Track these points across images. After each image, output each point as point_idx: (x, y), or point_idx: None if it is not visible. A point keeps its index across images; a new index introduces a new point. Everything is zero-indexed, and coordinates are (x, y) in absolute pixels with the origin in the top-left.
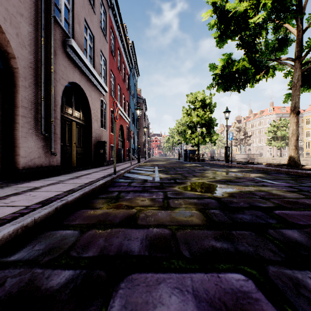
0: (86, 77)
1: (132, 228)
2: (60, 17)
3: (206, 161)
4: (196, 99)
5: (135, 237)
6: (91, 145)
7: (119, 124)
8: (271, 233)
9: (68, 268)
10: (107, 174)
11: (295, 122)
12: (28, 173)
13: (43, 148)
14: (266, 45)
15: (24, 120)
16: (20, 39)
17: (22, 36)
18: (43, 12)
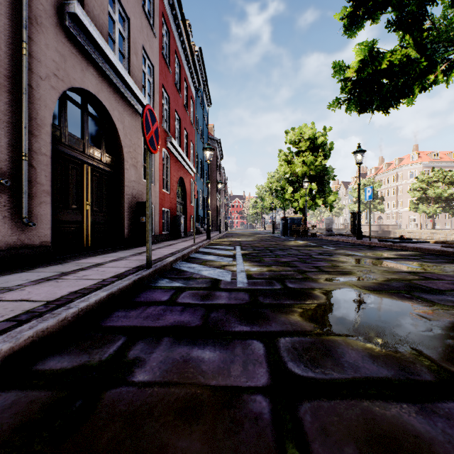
0: (112, 85)
1: None
2: None
3: (319, 236)
4: (301, 137)
5: None
6: (123, 209)
7: (177, 176)
8: None
9: None
10: (135, 265)
11: None
12: None
13: (3, 211)
14: (443, 20)
15: None
16: None
17: None
18: None
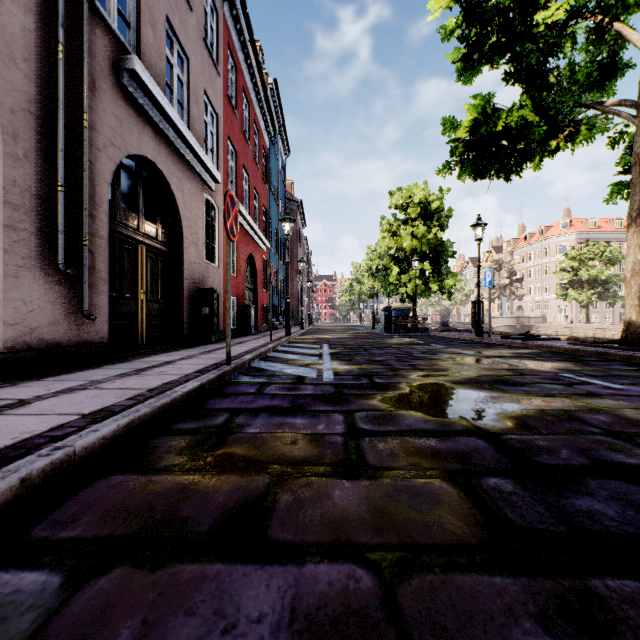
0: (170, 146)
1: (250, 559)
2: (108, 6)
3: (432, 332)
4: (410, 200)
5: (254, 613)
6: (183, 297)
7: (246, 253)
8: None
9: None
10: (211, 363)
11: None
12: (22, 361)
13: (64, 303)
14: (570, 74)
15: (11, 235)
16: (0, 43)
17: (6, 35)
18: None
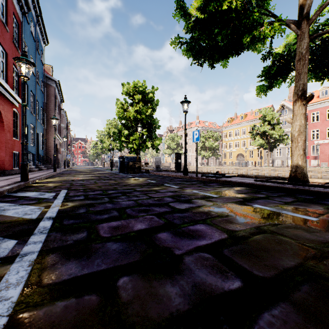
0: None
1: None
2: None
3: (152, 172)
4: (135, 90)
5: None
6: None
7: None
8: None
9: None
10: None
11: (304, 113)
12: None
13: None
14: None
15: None
16: None
17: None
18: None
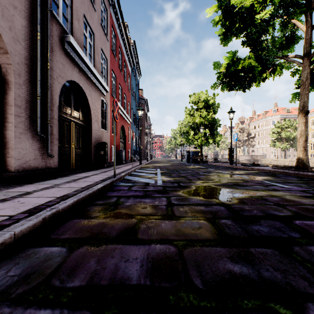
0: (85, 75)
1: (131, 244)
2: (58, 12)
3: (209, 163)
4: (199, 99)
5: (134, 257)
6: (91, 146)
7: (120, 125)
8: (298, 252)
9: (44, 307)
10: (106, 177)
11: (304, 122)
12: (22, 176)
13: (39, 149)
14: (272, 42)
15: (17, 119)
16: (13, 33)
17: (15, 30)
18: (38, 5)
